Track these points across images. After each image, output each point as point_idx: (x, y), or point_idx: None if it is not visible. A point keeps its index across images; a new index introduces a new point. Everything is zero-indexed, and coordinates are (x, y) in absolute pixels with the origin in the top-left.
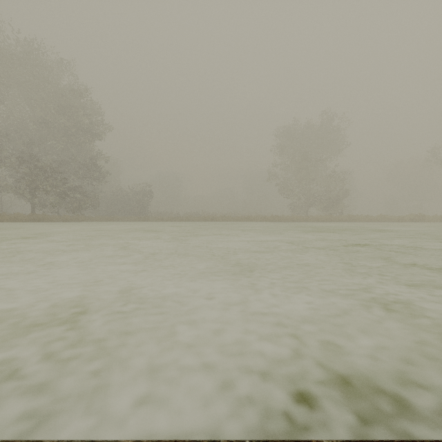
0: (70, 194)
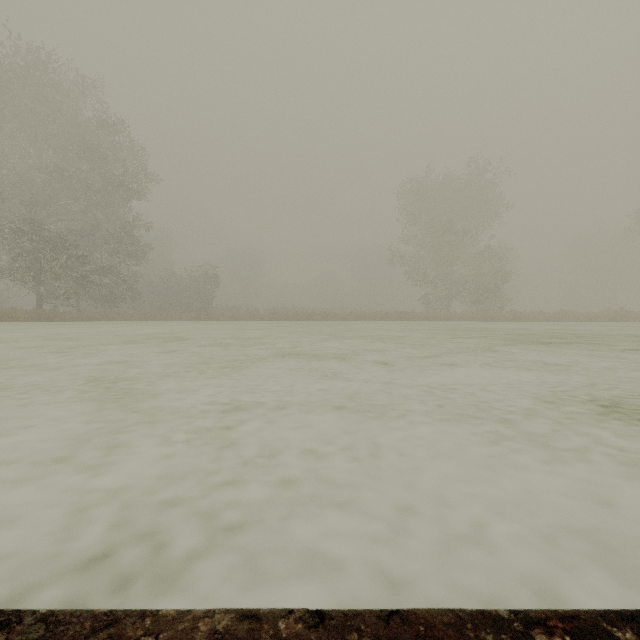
0: (95, 280)
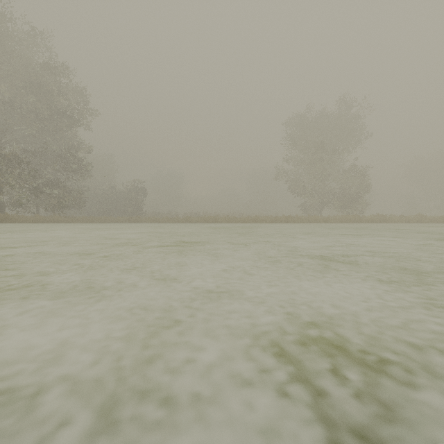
0: (46, 190)
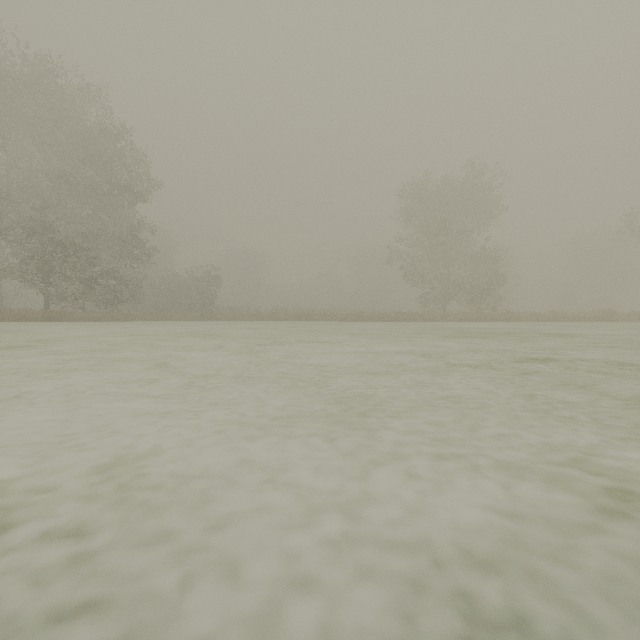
0: (101, 281)
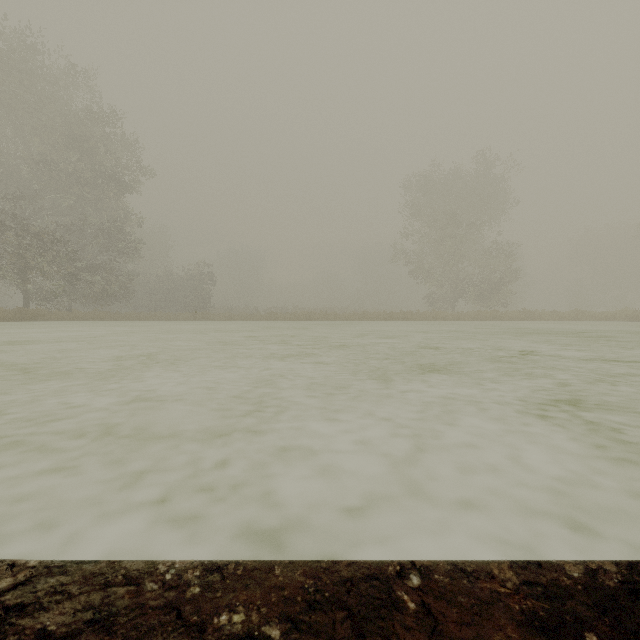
0: (85, 278)
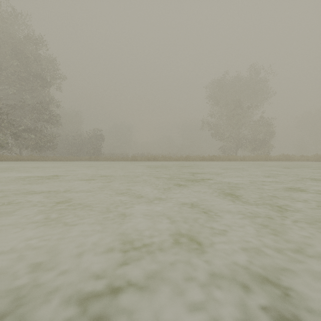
0: (25, 136)
